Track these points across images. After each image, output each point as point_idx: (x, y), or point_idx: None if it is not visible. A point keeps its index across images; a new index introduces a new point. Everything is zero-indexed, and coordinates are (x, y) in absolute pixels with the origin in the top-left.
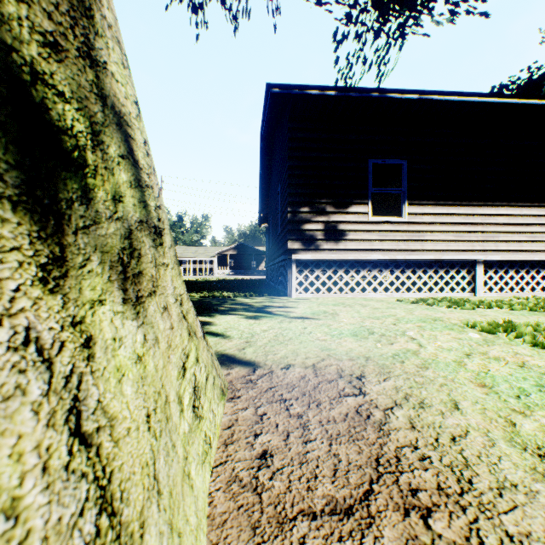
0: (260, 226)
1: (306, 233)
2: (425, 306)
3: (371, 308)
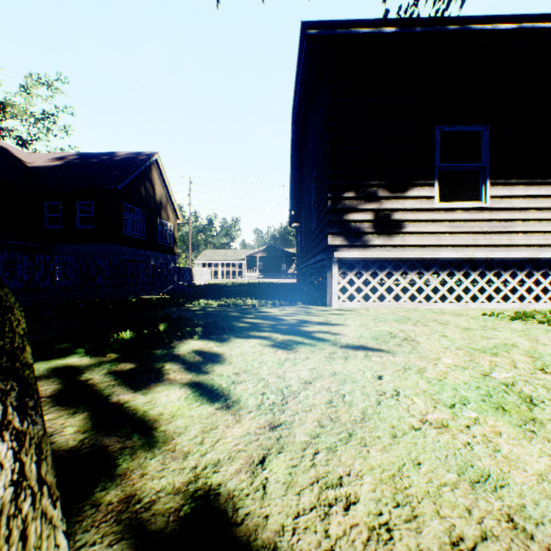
0: (290, 225)
1: (352, 225)
2: (541, 327)
3: (459, 329)
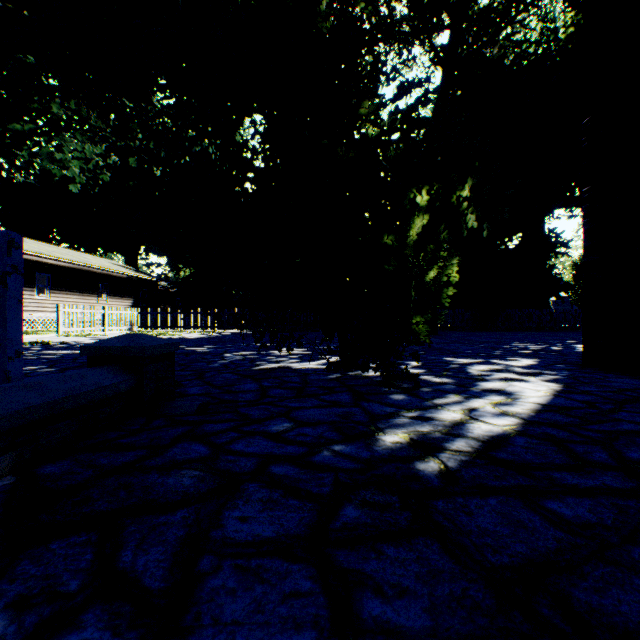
0: None
1: None
2: None
3: None
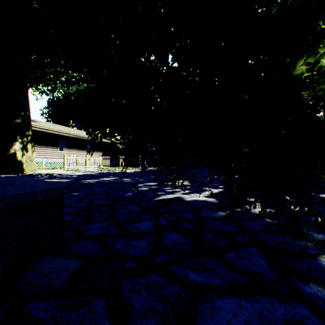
0: None
1: None
2: None
3: None
